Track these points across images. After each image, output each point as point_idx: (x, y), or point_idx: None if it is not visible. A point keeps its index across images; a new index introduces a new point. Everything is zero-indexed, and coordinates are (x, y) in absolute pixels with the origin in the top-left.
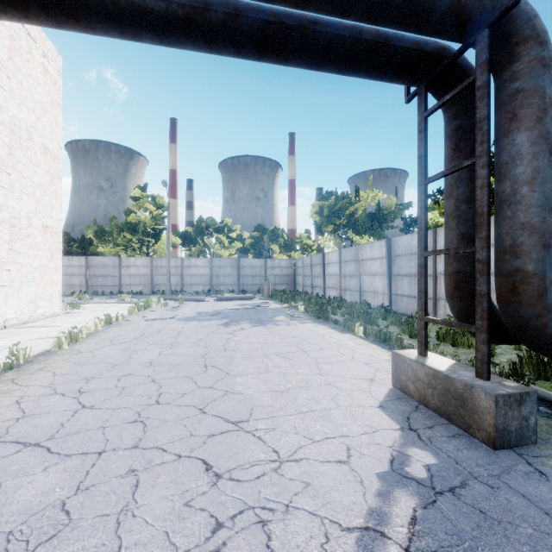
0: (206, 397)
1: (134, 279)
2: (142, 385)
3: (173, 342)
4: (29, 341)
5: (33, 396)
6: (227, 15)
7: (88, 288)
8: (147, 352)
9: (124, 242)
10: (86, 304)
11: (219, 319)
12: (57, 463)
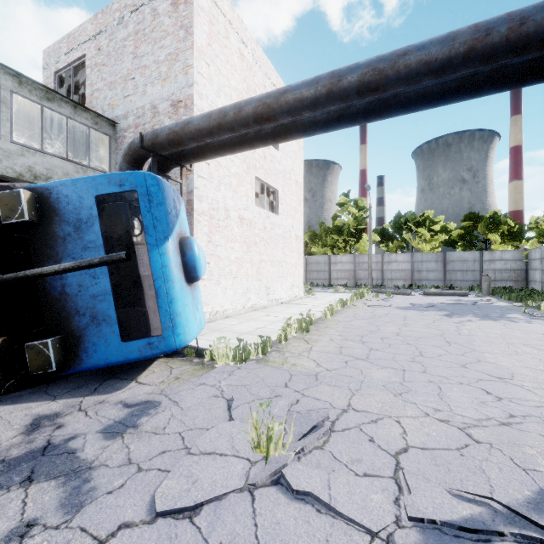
0: (461, 359)
1: (340, 274)
2: (402, 345)
3: (405, 323)
4: (303, 312)
5: (337, 339)
6: (492, 71)
7: (307, 281)
8: (388, 327)
9: (332, 243)
10: (313, 292)
11: (437, 311)
12: (381, 368)
